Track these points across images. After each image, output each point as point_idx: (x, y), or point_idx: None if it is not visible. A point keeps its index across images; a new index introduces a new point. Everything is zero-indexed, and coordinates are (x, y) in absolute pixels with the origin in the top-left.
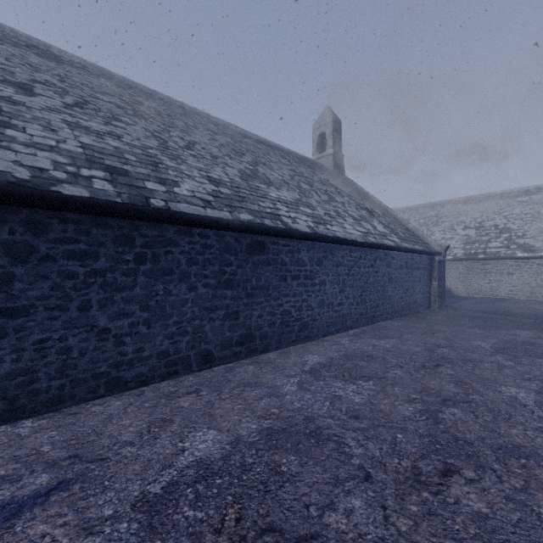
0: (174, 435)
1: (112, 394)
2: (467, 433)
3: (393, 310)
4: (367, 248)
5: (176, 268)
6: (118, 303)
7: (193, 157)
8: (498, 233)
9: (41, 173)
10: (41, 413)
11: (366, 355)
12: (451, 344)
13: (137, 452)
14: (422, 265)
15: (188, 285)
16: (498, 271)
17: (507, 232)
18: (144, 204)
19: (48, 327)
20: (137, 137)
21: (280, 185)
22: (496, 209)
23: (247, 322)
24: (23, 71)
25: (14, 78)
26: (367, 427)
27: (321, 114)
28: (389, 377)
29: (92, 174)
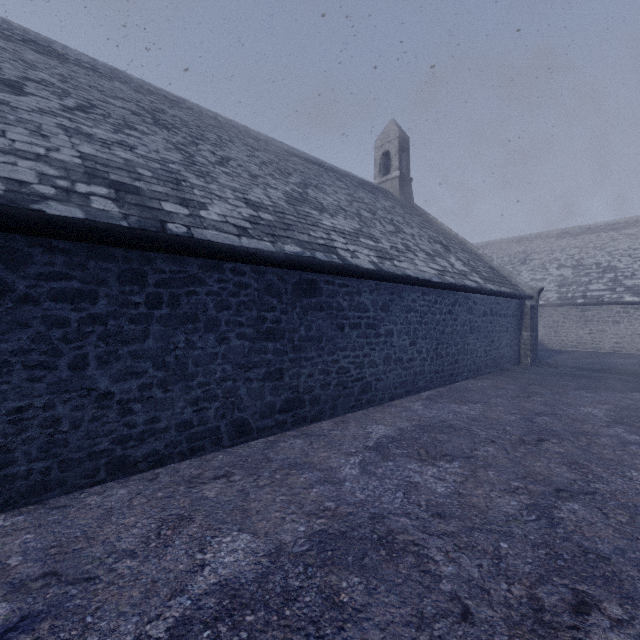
0: (192, 541)
1: (116, 479)
2: (598, 542)
3: (475, 366)
4: (444, 289)
5: (202, 314)
6: (124, 359)
7: (227, 175)
8: (601, 273)
9: (21, 187)
10: (19, 506)
11: (447, 426)
12: (554, 410)
13: (138, 568)
14: (510, 311)
15: (218, 336)
16: (601, 320)
17: (612, 272)
18: (159, 229)
19: (28, 391)
20: (156, 149)
21: (335, 212)
22: (598, 244)
23: (294, 383)
24: (13, 67)
25: (0, 74)
26: (457, 530)
27: (384, 129)
28: (479, 457)
29: (92, 190)
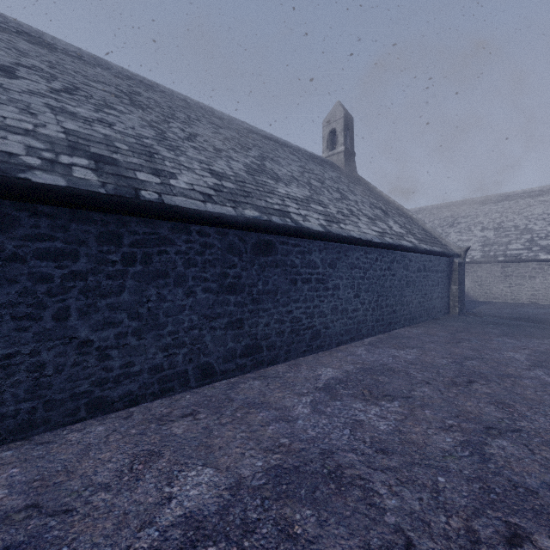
0: (161, 475)
1: (95, 417)
2: (526, 477)
3: (410, 316)
4: (384, 249)
5: (172, 270)
6: (102, 310)
7: (194, 149)
8: (519, 234)
9: (9, 158)
10: (8, 442)
11: (387, 369)
12: (480, 355)
13: (111, 501)
14: (441, 267)
15: (185, 290)
16: (519, 275)
17: (529, 233)
18: (133, 195)
19: (16, 339)
20: (132, 126)
21: (289, 181)
22: (516, 210)
23: (252, 331)
24: (7, 55)
25: None
26: (399, 465)
27: (331, 110)
28: (416, 397)
29: (74, 161)
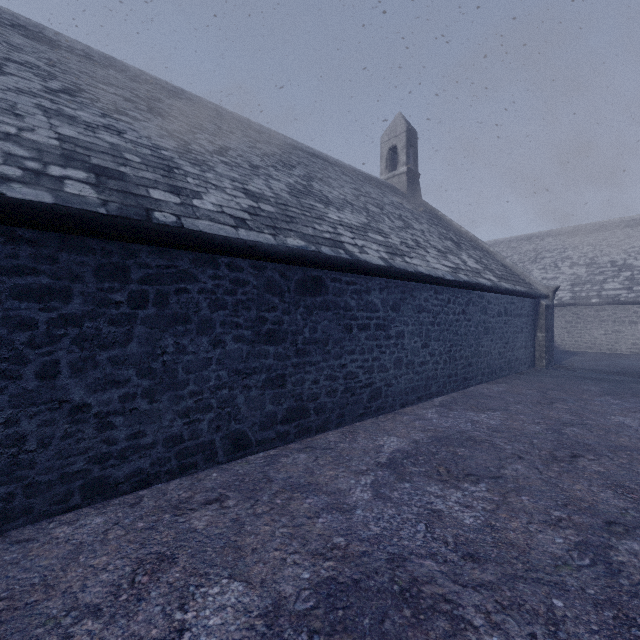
0: (171, 593)
1: (93, 504)
2: None
3: (489, 370)
4: (457, 288)
5: (194, 314)
6: (102, 366)
7: (225, 164)
8: (616, 271)
9: None
10: None
11: (466, 438)
12: (582, 420)
13: (100, 634)
14: (525, 311)
15: (212, 338)
16: (617, 320)
17: (628, 270)
18: (143, 217)
19: None
20: (147, 135)
21: (342, 205)
22: (612, 242)
23: (297, 391)
24: None
25: None
26: (497, 580)
27: (391, 124)
28: (507, 477)
29: (67, 174)
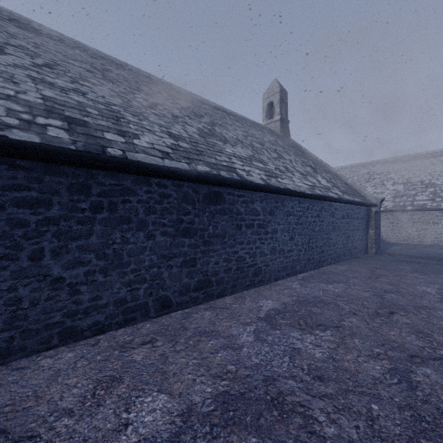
0: (120, 401)
1: (66, 344)
2: None
3: (336, 255)
4: (314, 199)
5: (134, 217)
6: (73, 251)
7: (155, 115)
8: (424, 188)
9: None
10: None
11: (319, 301)
12: (397, 289)
13: (73, 427)
14: (361, 215)
15: (146, 233)
16: (425, 221)
17: (432, 187)
18: (100, 152)
19: None
20: (102, 95)
21: (235, 143)
22: (422, 167)
23: (204, 269)
24: None
25: None
26: (335, 392)
27: (269, 86)
28: (345, 327)
29: (49, 122)
